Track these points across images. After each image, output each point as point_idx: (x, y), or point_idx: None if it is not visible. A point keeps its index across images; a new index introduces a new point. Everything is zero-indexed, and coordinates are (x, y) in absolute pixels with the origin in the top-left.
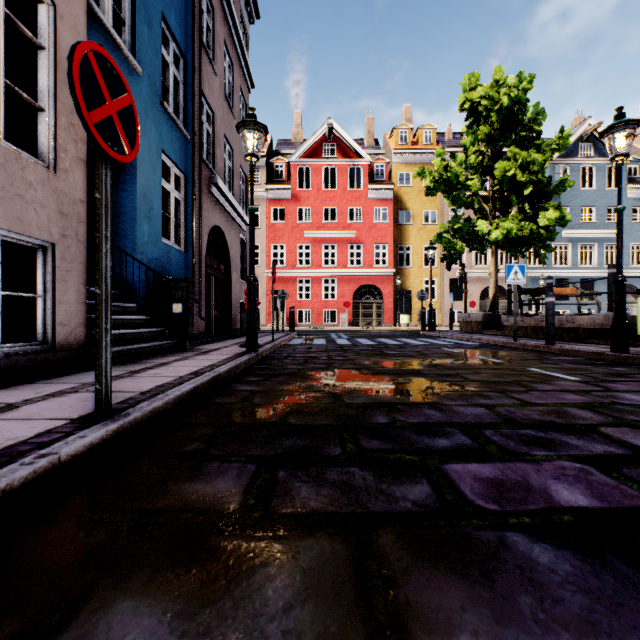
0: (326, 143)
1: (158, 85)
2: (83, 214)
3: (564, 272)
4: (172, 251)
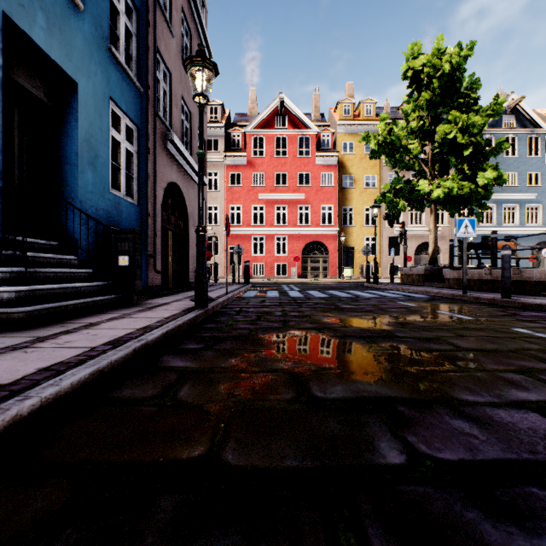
0: (278, 115)
1: (105, 29)
2: None
3: (490, 230)
4: (123, 203)
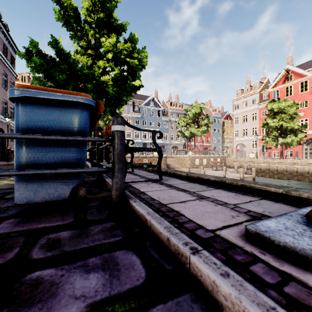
0: None
1: None
2: None
3: (145, 141)
4: None
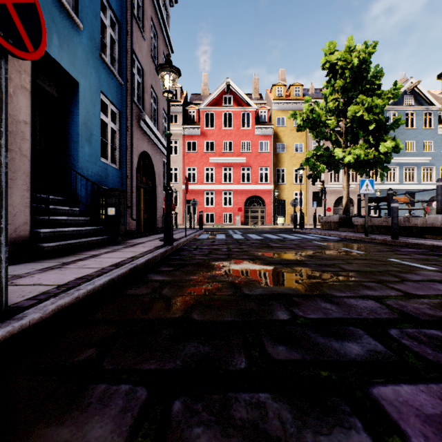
0: (225, 96)
1: (97, 40)
2: (27, 133)
3: (393, 187)
4: (109, 168)
